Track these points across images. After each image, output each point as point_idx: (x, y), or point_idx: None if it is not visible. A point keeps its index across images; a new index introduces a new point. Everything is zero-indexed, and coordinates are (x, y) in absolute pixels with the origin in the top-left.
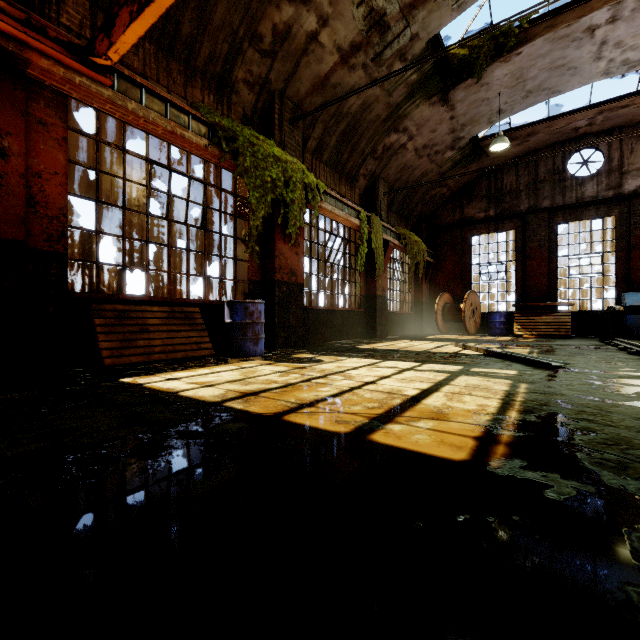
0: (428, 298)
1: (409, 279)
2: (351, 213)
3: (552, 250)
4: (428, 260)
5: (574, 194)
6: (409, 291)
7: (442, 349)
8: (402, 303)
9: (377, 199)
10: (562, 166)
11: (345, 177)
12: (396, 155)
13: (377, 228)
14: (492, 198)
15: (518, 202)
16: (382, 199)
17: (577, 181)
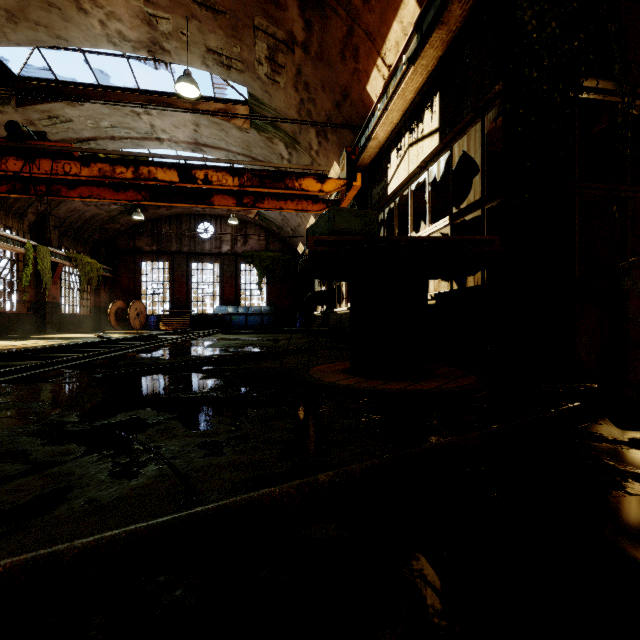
0: (108, 303)
1: (81, 290)
2: (16, 244)
3: (189, 278)
4: (106, 275)
5: (200, 247)
6: (82, 299)
7: (80, 336)
8: (80, 307)
9: (47, 231)
10: (195, 229)
11: (13, 213)
12: (65, 202)
13: (44, 254)
14: (155, 238)
15: (171, 245)
16: (53, 230)
17: (202, 240)
